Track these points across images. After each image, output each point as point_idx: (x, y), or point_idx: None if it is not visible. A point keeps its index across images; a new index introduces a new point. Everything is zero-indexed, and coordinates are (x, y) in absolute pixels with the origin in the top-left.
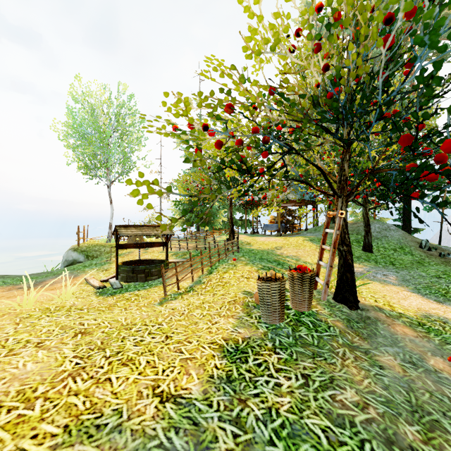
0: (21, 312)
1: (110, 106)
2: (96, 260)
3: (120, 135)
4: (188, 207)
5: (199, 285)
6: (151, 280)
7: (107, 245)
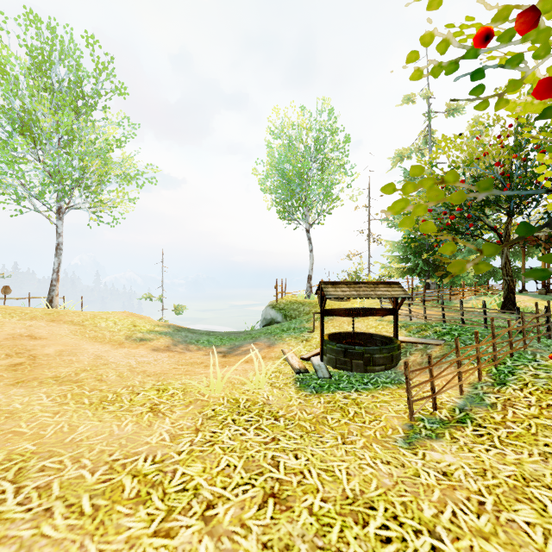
0: (208, 402)
1: (310, 130)
2: (295, 322)
3: (321, 165)
4: (411, 251)
5: (482, 408)
6: (373, 371)
7: (306, 303)
